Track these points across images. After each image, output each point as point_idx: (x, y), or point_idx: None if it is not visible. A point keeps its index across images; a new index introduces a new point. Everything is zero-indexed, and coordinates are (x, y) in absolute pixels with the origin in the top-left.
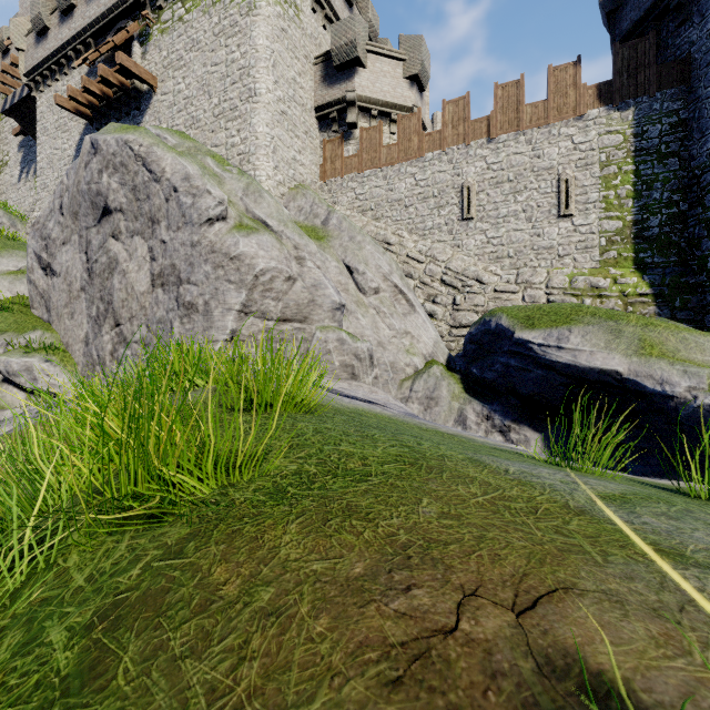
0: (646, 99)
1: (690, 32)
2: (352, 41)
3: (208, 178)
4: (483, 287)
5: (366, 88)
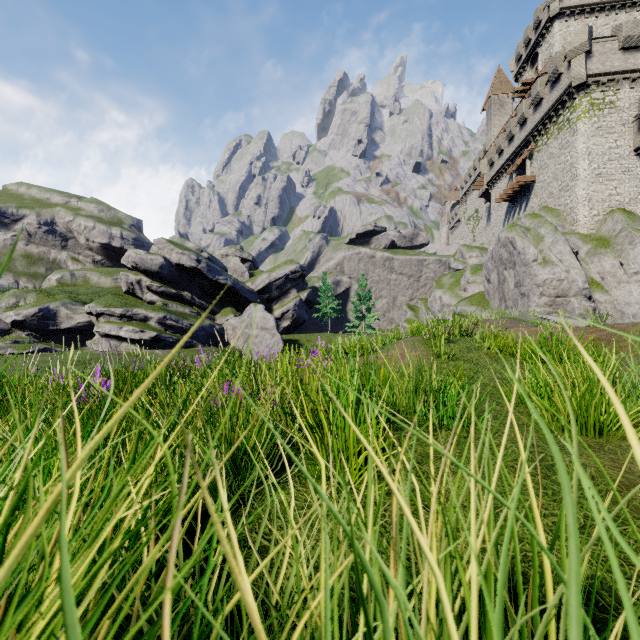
0: None
1: None
2: None
3: (531, 246)
4: None
5: None
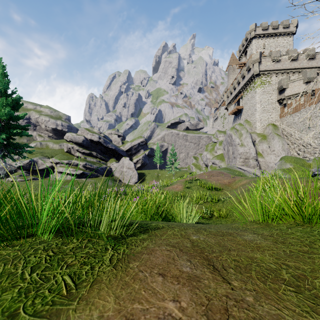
0: None
1: None
2: (281, 85)
3: (237, 138)
4: (310, 147)
5: (288, 93)
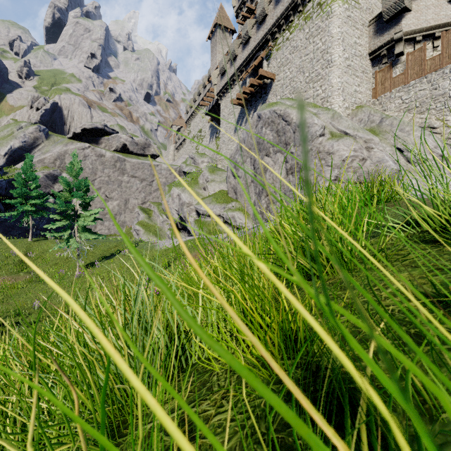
0: None
1: None
2: None
3: (314, 116)
4: None
5: (411, 24)
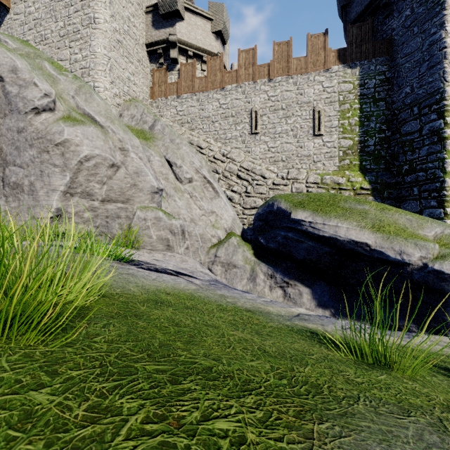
0: (366, 62)
1: (392, 22)
2: None
3: (36, 73)
4: (265, 181)
5: (184, 34)
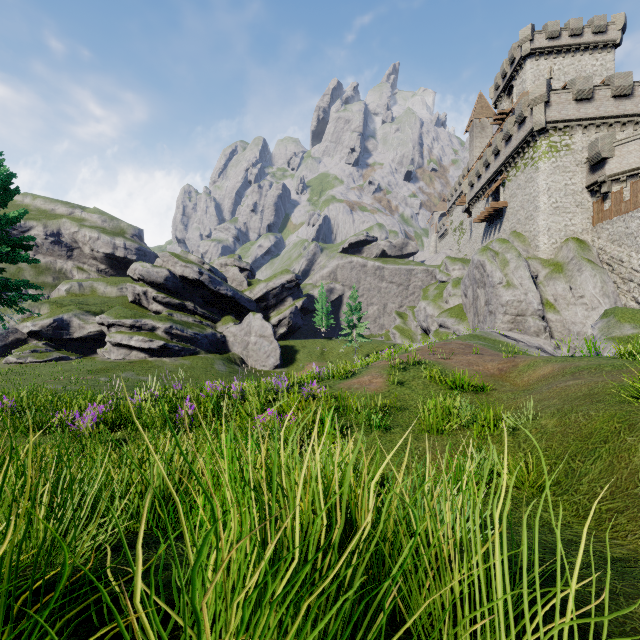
0: None
1: None
2: (597, 152)
3: (497, 270)
4: None
5: (614, 168)
